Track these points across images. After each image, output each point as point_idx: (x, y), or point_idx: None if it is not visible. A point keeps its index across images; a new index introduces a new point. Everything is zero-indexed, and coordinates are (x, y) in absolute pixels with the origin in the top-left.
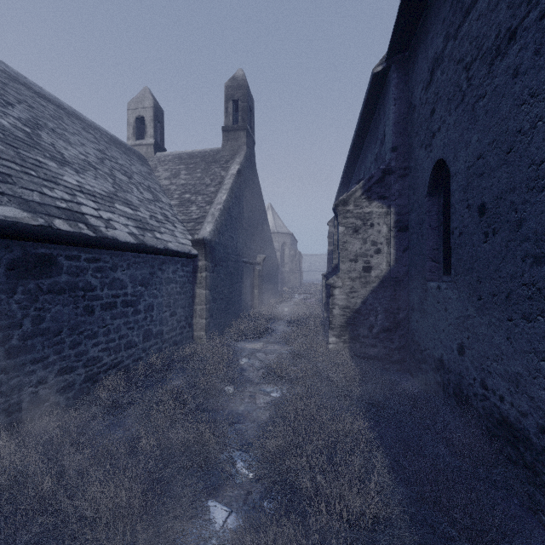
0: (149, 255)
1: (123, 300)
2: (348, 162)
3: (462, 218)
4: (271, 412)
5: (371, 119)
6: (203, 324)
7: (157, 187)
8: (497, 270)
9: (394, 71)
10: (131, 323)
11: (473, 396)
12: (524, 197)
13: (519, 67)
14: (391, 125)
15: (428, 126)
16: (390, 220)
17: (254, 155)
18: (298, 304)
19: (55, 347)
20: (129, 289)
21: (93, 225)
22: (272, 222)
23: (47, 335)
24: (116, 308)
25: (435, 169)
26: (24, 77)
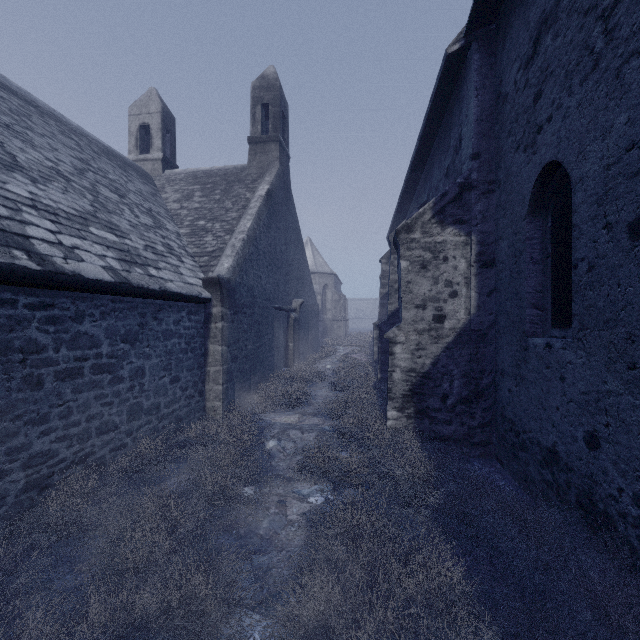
0: (138, 299)
1: (93, 363)
2: (407, 182)
3: (595, 244)
4: (308, 532)
5: (440, 123)
6: (218, 391)
7: (163, 212)
8: None
9: (476, 51)
10: (108, 396)
11: (619, 516)
12: None
13: None
14: (471, 124)
15: (530, 118)
16: (470, 253)
17: (288, 174)
18: (343, 360)
19: None
20: (105, 347)
21: (41, 253)
22: (312, 260)
23: None
24: (82, 376)
25: (541, 177)
26: None
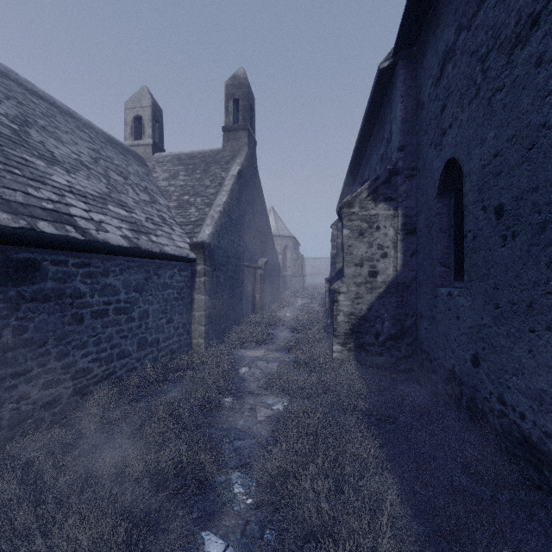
0: (144, 260)
1: (115, 307)
2: (352, 163)
3: (477, 220)
4: (272, 427)
5: (377, 118)
6: (201, 330)
7: (155, 189)
8: (517, 276)
9: (401, 67)
10: (124, 331)
11: (490, 411)
12: (550, 198)
13: (543, 55)
14: (398, 123)
15: (438, 123)
16: (397, 223)
17: (255, 156)
18: (300, 309)
19: (39, 359)
20: (122, 295)
21: (82, 227)
22: (274, 225)
23: (30, 347)
24: (107, 316)
25: (446, 168)
26: (15, 73)
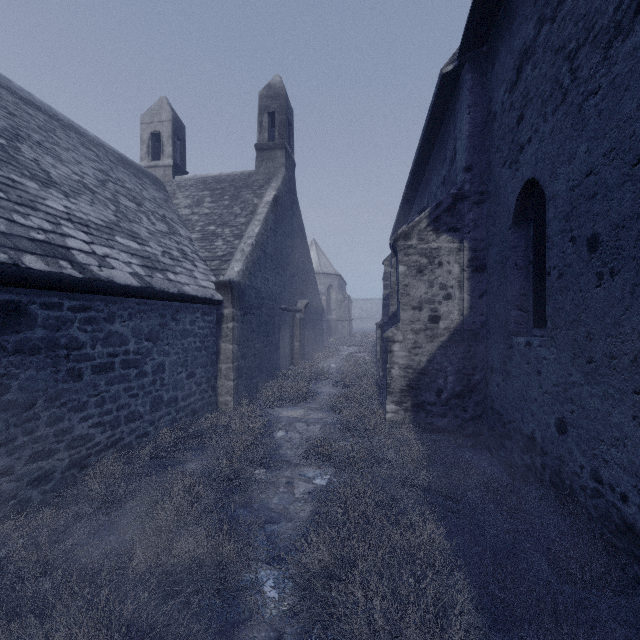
0: (159, 302)
1: (122, 359)
2: (408, 187)
3: (564, 254)
4: (313, 507)
5: (438, 134)
6: (229, 386)
7: (175, 217)
8: (617, 324)
9: (468, 71)
10: (134, 388)
11: (580, 489)
12: None
13: None
14: (464, 139)
15: (514, 138)
16: (463, 258)
17: (294, 179)
18: (347, 359)
19: (26, 426)
20: (132, 345)
21: (81, 263)
22: (317, 261)
23: (13, 410)
24: (113, 371)
25: (523, 192)
26: (7, 79)
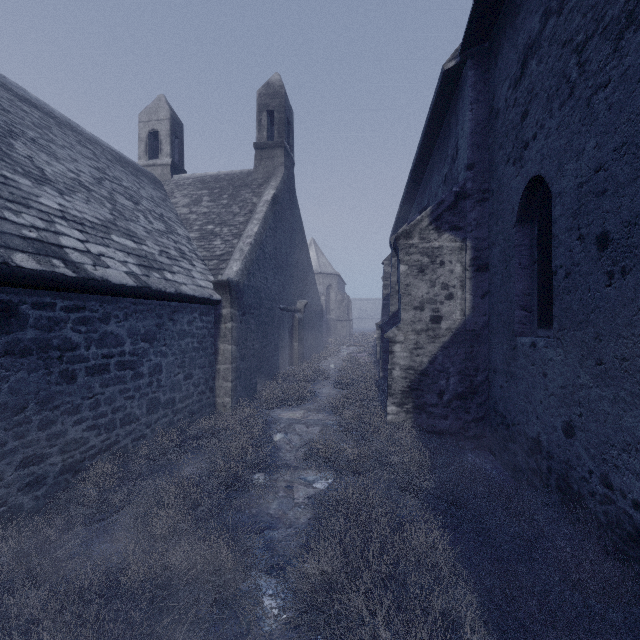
0: (156, 302)
1: (118, 361)
2: (409, 186)
3: (571, 253)
4: (313, 512)
5: (439, 132)
6: (227, 387)
7: (173, 216)
8: (629, 325)
9: (471, 68)
10: (130, 390)
11: (589, 495)
12: None
13: None
14: (466, 136)
15: (518, 134)
16: (465, 257)
17: (293, 178)
18: (347, 359)
19: (16, 430)
20: (128, 346)
21: (74, 261)
22: (316, 261)
23: (3, 414)
24: (108, 372)
25: (528, 189)
26: (2, 76)
